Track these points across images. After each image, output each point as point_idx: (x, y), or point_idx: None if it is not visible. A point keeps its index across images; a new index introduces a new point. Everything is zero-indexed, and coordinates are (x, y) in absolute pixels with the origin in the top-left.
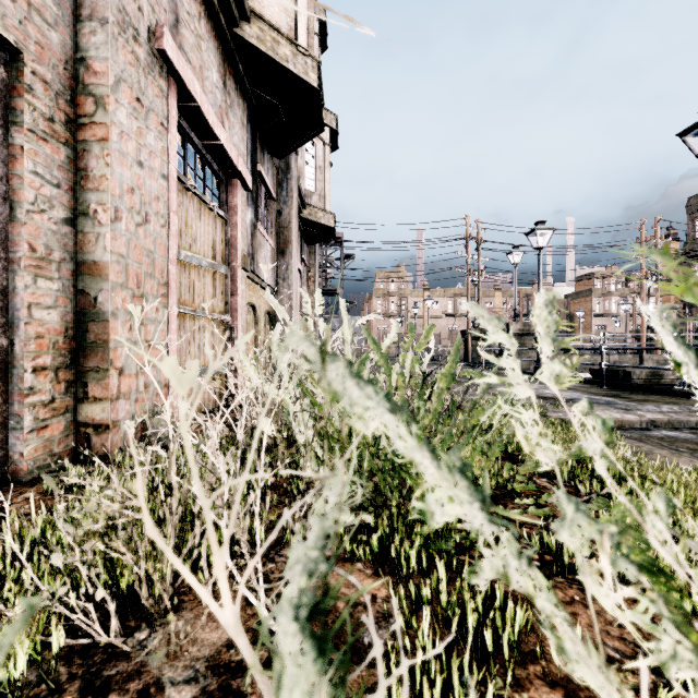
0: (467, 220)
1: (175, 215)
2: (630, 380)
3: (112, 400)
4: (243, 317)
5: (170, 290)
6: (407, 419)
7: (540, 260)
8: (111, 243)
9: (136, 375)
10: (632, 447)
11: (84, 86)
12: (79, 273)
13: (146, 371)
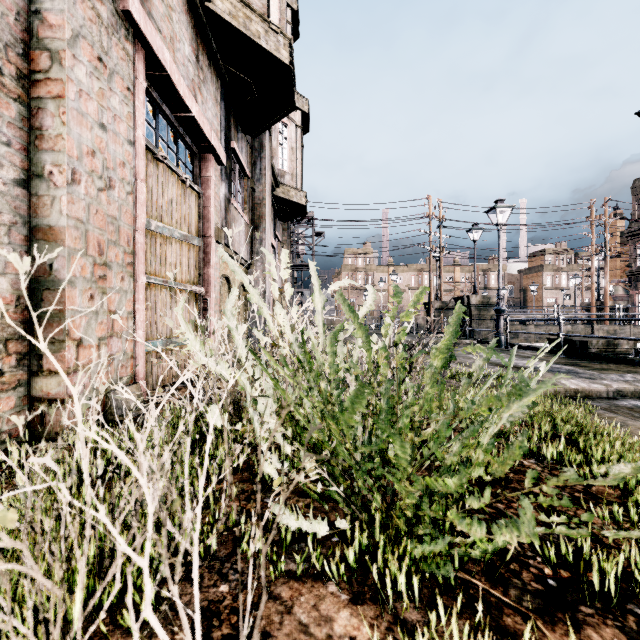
0: (429, 200)
1: (143, 183)
2: (587, 349)
3: (69, 373)
4: (217, 289)
5: (138, 259)
6: (391, 403)
7: (500, 236)
8: (68, 207)
9: (98, 347)
10: (604, 418)
11: (38, 40)
12: (33, 238)
13: (40, 347)
